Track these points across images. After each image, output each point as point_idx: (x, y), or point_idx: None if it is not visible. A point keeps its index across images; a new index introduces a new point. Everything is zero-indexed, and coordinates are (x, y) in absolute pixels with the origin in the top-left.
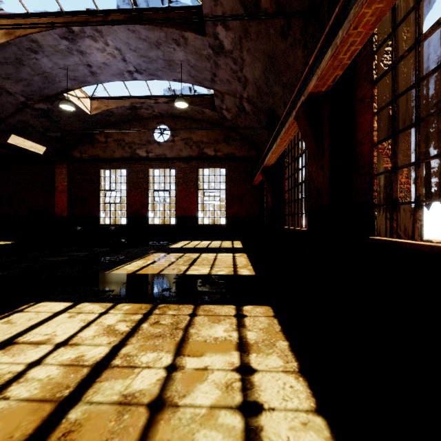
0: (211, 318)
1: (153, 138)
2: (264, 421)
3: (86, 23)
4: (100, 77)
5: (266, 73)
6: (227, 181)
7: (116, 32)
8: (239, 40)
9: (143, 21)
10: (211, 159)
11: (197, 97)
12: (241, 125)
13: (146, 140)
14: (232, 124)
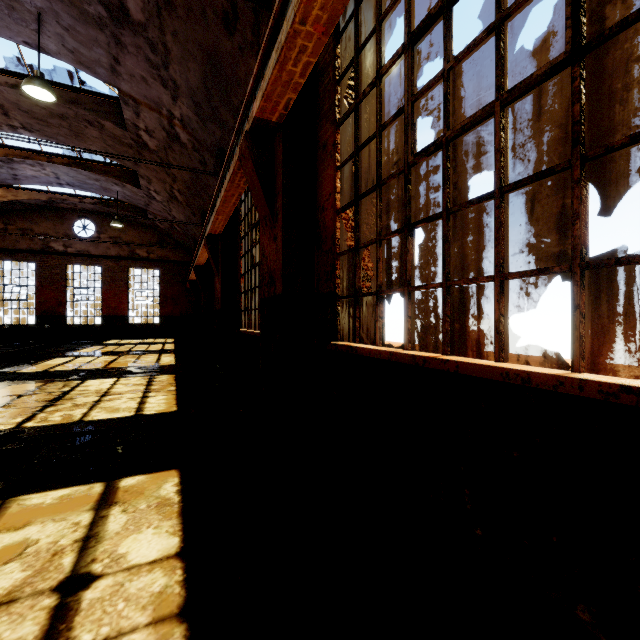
0: (149, 355)
1: (73, 232)
2: (162, 359)
3: (30, 159)
4: (22, 181)
5: (188, 221)
6: (161, 282)
7: (59, 167)
8: (167, 201)
9: (87, 168)
10: (144, 260)
11: (129, 204)
12: (175, 235)
13: (64, 234)
14: (166, 231)
